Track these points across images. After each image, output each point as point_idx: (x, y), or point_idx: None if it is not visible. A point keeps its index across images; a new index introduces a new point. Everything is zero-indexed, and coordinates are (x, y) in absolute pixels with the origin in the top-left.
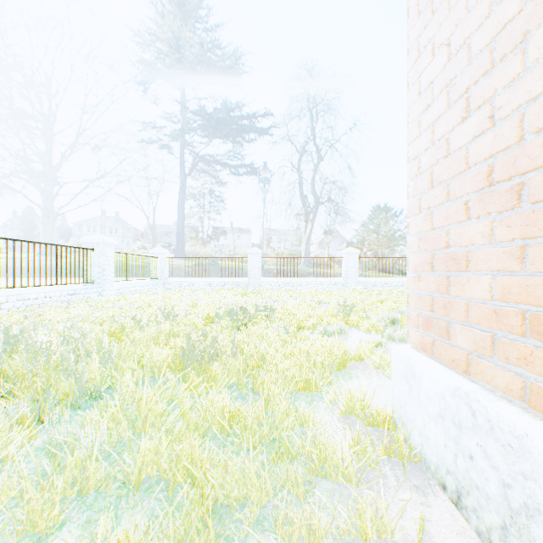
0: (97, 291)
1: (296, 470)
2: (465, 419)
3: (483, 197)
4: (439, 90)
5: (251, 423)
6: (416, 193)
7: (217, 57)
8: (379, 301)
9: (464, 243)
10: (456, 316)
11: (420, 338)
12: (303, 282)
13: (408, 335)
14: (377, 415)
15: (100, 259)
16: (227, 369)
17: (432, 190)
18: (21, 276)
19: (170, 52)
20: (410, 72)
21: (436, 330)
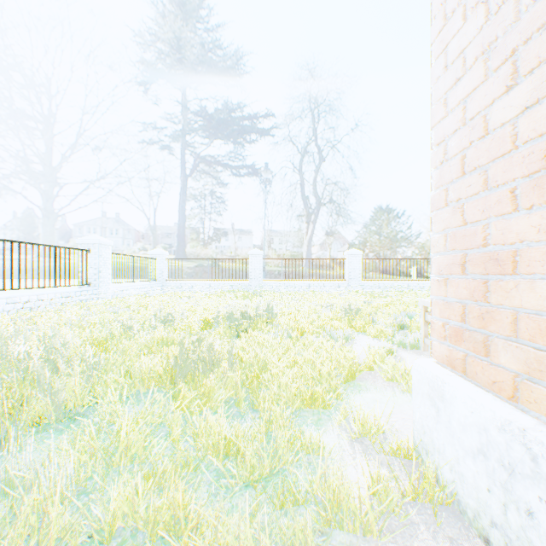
0: (93, 293)
1: (304, 521)
2: (520, 463)
3: (539, 181)
4: (474, 58)
5: (249, 454)
6: (441, 182)
7: (218, 56)
8: (385, 304)
9: (510, 239)
10: (499, 328)
11: (447, 352)
12: (305, 284)
13: (431, 347)
14: (396, 440)
15: (96, 260)
16: (224, 383)
17: (462, 179)
18: (12, 278)
19: (170, 51)
20: (433, 44)
21: (469, 344)
